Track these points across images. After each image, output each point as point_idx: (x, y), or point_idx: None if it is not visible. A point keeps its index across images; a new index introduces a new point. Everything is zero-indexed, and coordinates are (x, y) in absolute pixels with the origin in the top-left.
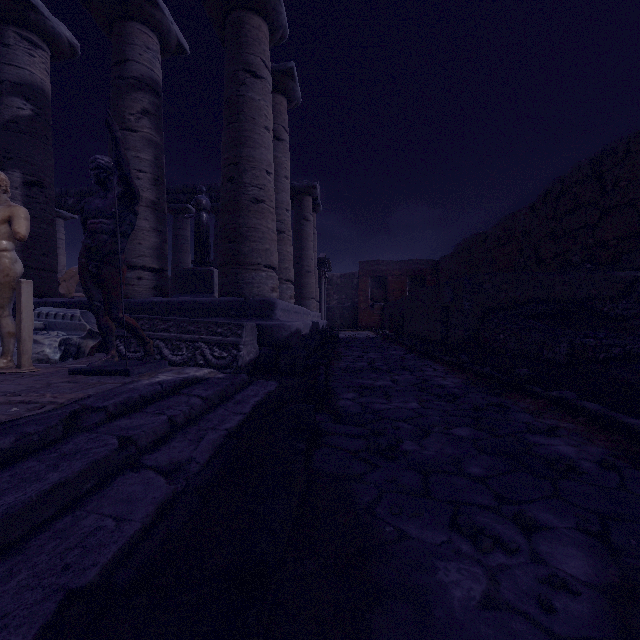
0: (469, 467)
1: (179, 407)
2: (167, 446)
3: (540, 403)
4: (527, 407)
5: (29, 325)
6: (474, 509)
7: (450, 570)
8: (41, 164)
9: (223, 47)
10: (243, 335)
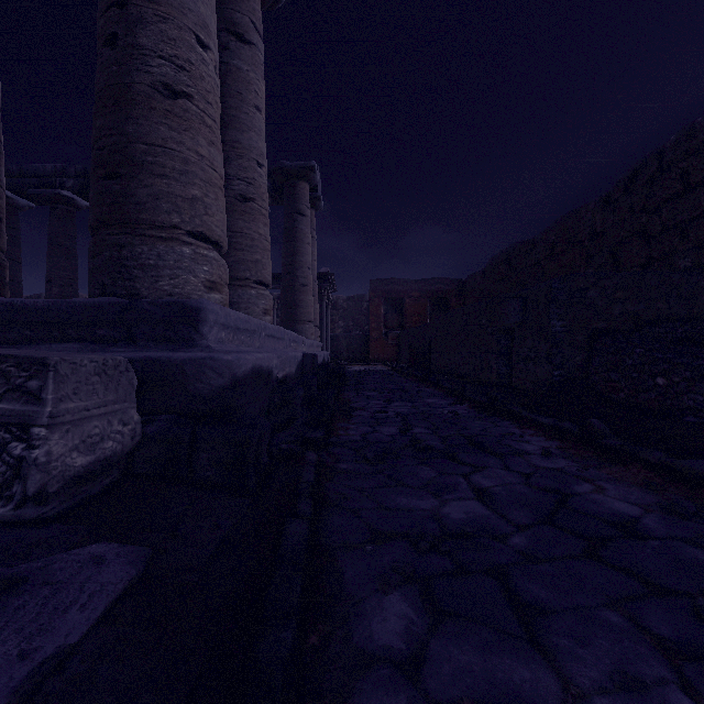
0: None
1: None
2: None
3: None
4: None
5: None
6: None
7: None
8: None
9: None
10: (46, 394)
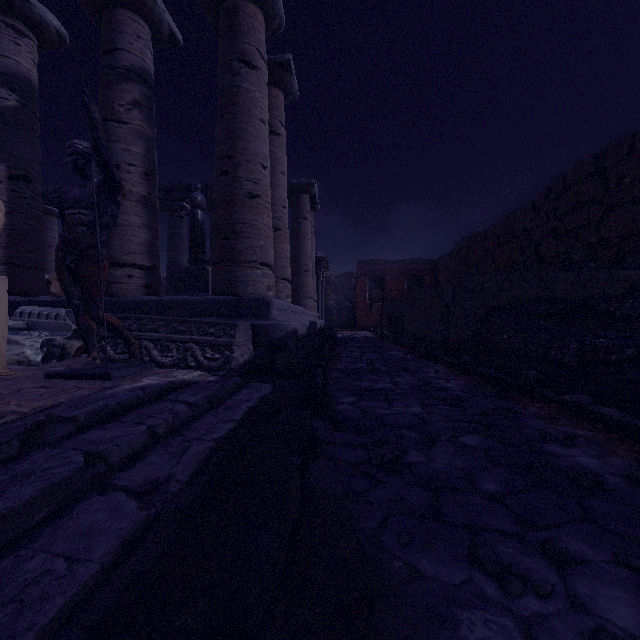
0: (483, 482)
1: (162, 415)
2: (144, 461)
3: (552, 408)
4: (538, 412)
5: (3, 325)
6: (494, 536)
7: (475, 622)
8: (27, 157)
9: (217, 37)
10: (236, 335)
